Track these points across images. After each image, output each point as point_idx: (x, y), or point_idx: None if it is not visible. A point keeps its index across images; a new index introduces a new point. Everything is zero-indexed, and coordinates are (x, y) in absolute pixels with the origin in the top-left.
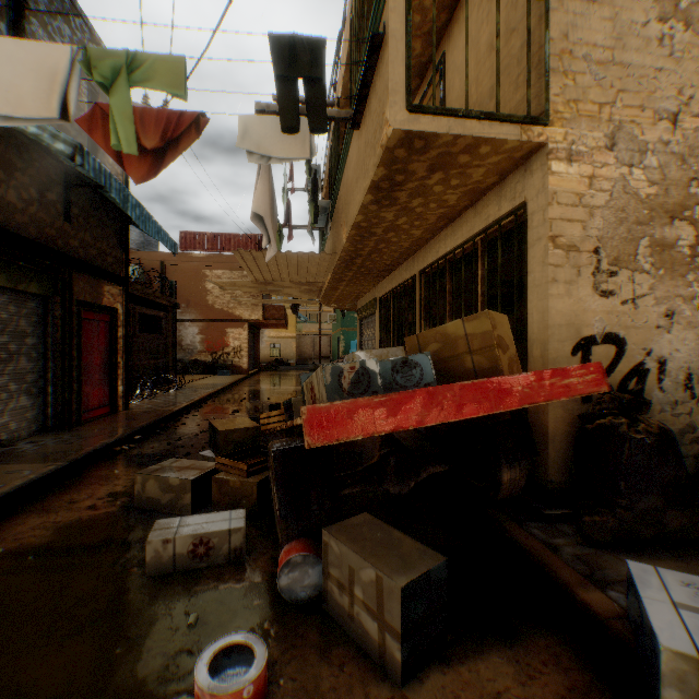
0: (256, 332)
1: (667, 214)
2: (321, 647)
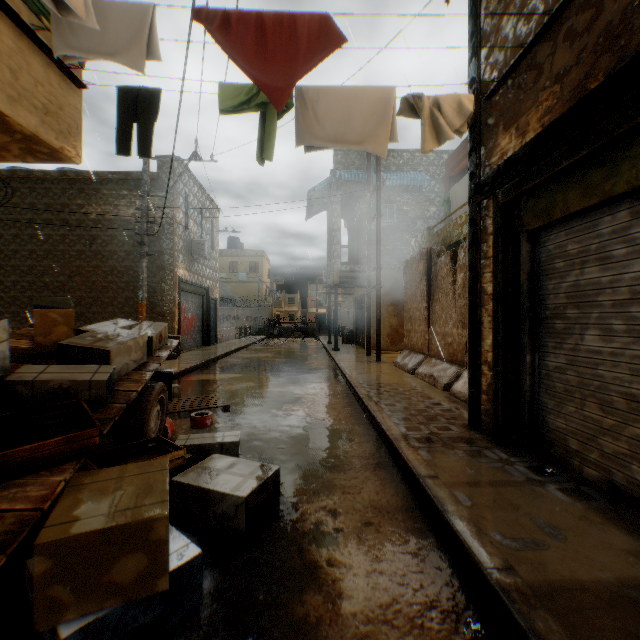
0: None
1: None
2: None
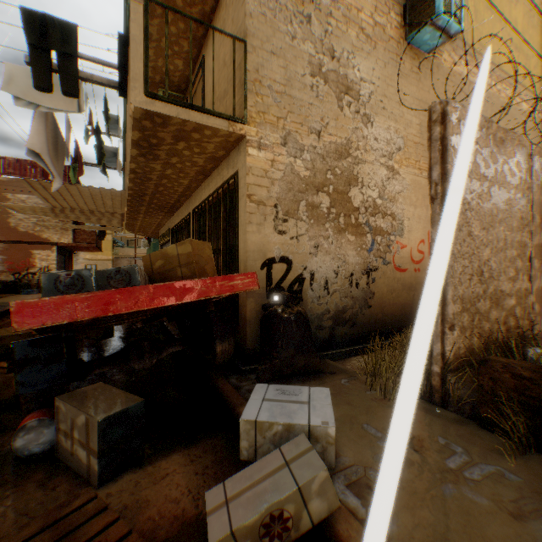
0: (69, 254)
1: (316, 188)
2: (43, 480)
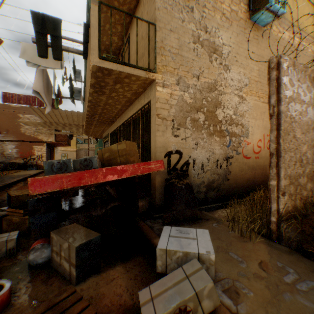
0: (52, 148)
1: (196, 109)
2: (45, 279)
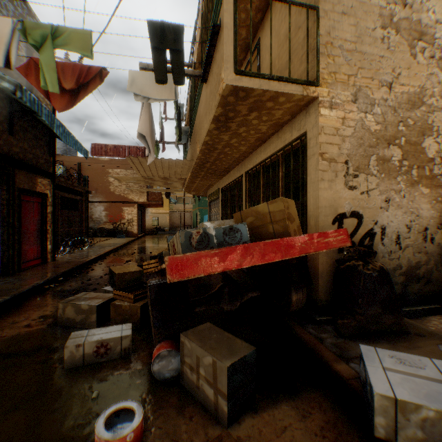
0: (142, 210)
1: (386, 142)
2: (179, 407)
